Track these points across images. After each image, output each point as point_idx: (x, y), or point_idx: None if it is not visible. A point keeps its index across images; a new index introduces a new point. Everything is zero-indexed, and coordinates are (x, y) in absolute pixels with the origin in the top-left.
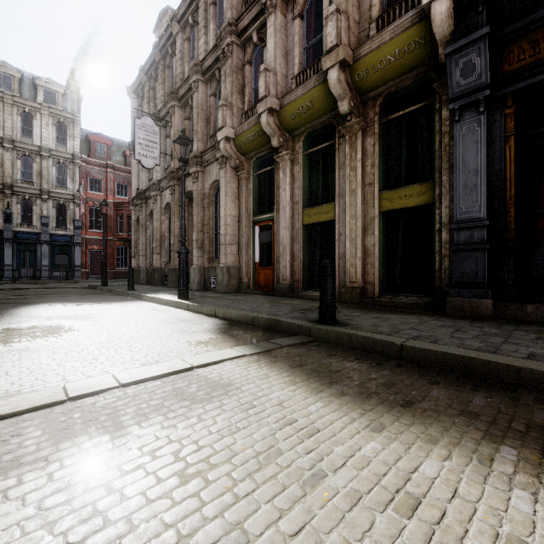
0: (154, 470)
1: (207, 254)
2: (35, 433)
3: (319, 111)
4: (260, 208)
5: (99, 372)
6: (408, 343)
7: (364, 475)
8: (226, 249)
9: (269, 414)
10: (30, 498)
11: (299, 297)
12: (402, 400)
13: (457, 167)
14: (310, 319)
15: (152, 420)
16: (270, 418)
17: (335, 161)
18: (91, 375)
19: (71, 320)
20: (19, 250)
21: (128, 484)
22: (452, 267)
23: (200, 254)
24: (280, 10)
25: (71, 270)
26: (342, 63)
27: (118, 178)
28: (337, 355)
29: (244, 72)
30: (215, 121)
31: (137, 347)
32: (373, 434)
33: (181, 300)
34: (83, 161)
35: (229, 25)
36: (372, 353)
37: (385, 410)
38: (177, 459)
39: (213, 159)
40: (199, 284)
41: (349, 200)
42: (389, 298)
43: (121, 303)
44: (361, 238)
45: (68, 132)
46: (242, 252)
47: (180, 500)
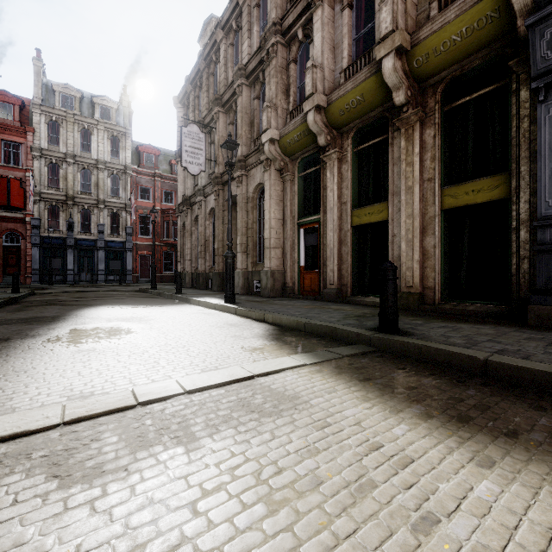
0: (236, 493)
1: (251, 258)
2: (112, 438)
3: (370, 105)
4: (305, 210)
5: (163, 377)
6: (494, 359)
7: (488, 525)
8: (270, 253)
9: (349, 435)
10: (116, 513)
11: (348, 303)
12: (505, 428)
13: (542, 154)
14: (368, 326)
15: (224, 433)
16: (351, 440)
17: (388, 156)
18: (155, 379)
19: (129, 322)
20: (80, 256)
21: (213, 507)
22: (533, 270)
23: (244, 258)
24: (328, 2)
25: (124, 274)
26: (399, 50)
27: (165, 186)
28: (408, 369)
29: (289, 71)
30: (259, 124)
31: (194, 351)
32: (482, 471)
33: (228, 304)
34: (134, 172)
35: (273, 24)
36: (448, 367)
37: (488, 440)
38: (258, 482)
39: (257, 162)
40: (243, 288)
41: (405, 198)
42: (453, 305)
43: (171, 307)
44: (419, 239)
45: (121, 144)
46: (287, 255)
47: (272, 534)
